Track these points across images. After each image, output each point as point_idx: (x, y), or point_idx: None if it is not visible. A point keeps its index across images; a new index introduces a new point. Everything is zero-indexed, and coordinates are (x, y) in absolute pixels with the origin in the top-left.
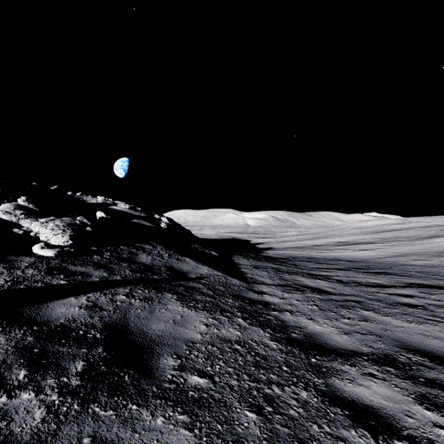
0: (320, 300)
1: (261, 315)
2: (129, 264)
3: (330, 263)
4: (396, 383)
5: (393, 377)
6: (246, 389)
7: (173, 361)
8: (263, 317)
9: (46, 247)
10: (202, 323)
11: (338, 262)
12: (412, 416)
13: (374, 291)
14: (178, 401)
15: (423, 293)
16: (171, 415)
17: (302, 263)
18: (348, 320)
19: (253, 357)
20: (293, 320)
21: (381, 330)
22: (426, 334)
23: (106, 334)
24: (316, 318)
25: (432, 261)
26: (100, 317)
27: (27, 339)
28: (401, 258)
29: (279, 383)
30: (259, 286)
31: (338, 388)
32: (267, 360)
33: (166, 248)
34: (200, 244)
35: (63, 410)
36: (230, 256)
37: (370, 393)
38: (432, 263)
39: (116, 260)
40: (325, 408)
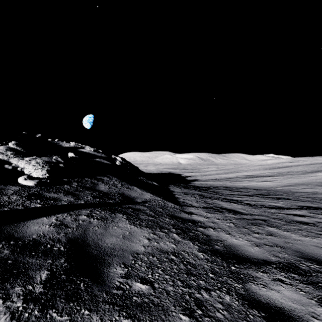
0: (235, 218)
1: (190, 231)
2: (91, 192)
3: (241, 191)
4: (300, 287)
5: (297, 282)
6: (180, 294)
7: (121, 269)
8: (192, 232)
9: (28, 178)
10: (145, 238)
11: (246, 190)
12: (317, 317)
13: (275, 211)
14: (124, 306)
15: (312, 213)
16: (117, 319)
17: (220, 190)
18: (258, 234)
19: (185, 266)
20: (215, 235)
21: (284, 243)
22: (319, 246)
23: (68, 247)
24: (233, 233)
25: (316, 189)
26: (65, 233)
27: (4, 252)
28: (293, 187)
29: (206, 289)
30: (188, 208)
31: (254, 292)
32: (196, 268)
33: (120, 180)
34: (145, 177)
35: (25, 316)
36: (167, 185)
37: (280, 296)
38: (317, 191)
39: (82, 188)
40: (245, 310)
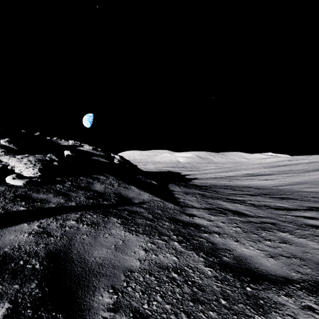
0: (242, 222)
1: (193, 237)
2: (85, 192)
3: (242, 190)
4: None
5: None
6: None
7: (109, 297)
8: (195, 239)
9: (17, 178)
10: (141, 248)
11: (248, 189)
12: None
13: (283, 213)
14: None
15: None
16: None
17: (221, 190)
18: (270, 242)
19: (190, 288)
20: (222, 243)
21: (302, 253)
22: None
23: (46, 264)
24: (241, 240)
25: None
26: (45, 244)
27: None
28: (296, 186)
29: None
30: (189, 209)
31: None
32: (204, 291)
33: (117, 179)
34: (143, 175)
35: None
36: (166, 184)
37: None
38: None
39: (75, 188)
40: None
